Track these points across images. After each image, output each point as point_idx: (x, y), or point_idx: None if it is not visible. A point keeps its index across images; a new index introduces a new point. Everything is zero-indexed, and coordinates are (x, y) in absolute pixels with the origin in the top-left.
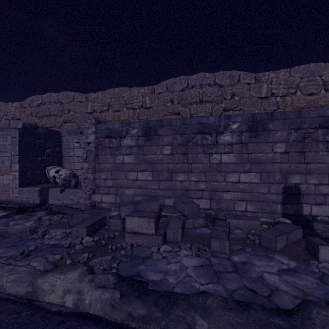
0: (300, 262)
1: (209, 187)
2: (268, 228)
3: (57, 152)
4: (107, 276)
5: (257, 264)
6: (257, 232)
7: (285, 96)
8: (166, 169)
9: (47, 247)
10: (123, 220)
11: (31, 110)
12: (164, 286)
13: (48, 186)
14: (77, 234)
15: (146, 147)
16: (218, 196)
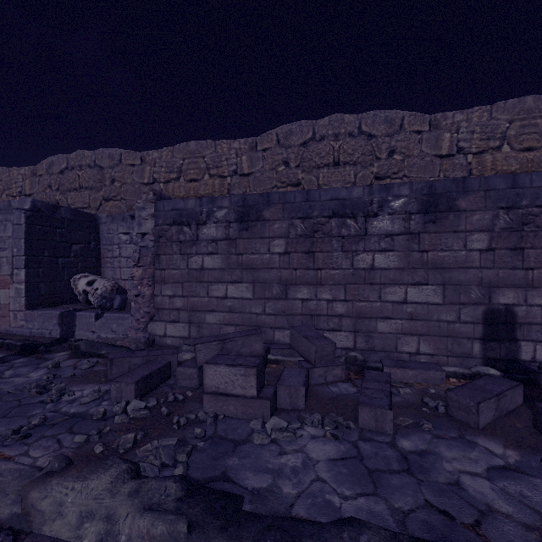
0: (527, 452)
1: (352, 310)
2: (461, 386)
3: (92, 251)
4: (165, 485)
5: (446, 457)
6: (440, 392)
7: (481, 153)
8: (276, 279)
9: (64, 418)
10: (200, 369)
11: (50, 180)
12: (273, 500)
13: (75, 308)
14: (118, 394)
15: (242, 240)
16: (369, 327)
